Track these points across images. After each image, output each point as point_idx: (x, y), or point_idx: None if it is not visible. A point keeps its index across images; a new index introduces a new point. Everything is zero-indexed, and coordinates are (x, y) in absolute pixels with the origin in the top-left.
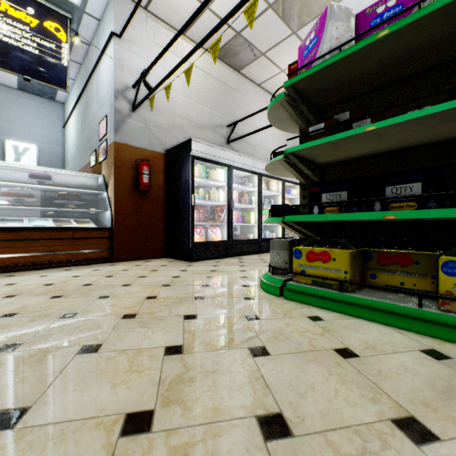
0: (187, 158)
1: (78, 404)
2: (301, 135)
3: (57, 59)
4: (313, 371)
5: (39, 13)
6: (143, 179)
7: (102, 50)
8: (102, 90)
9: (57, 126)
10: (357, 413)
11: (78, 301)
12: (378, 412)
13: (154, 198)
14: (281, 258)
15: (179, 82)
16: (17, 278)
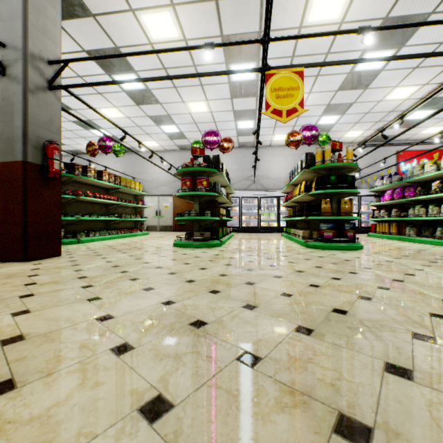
0: None
1: None
2: None
3: None
4: None
5: None
6: None
7: None
8: None
9: None
10: None
11: None
12: None
13: None
14: None
15: None
16: None
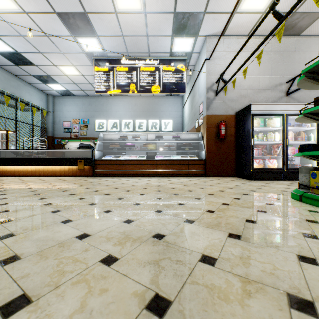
0: (248, 116)
1: (195, 206)
2: (313, 101)
3: (181, 81)
4: (282, 220)
5: (175, 63)
6: (221, 132)
7: (200, 69)
8: (201, 89)
9: (180, 108)
10: (288, 228)
11: (192, 188)
12: (299, 231)
13: (228, 142)
14: (306, 179)
15: (244, 67)
16: (170, 179)
